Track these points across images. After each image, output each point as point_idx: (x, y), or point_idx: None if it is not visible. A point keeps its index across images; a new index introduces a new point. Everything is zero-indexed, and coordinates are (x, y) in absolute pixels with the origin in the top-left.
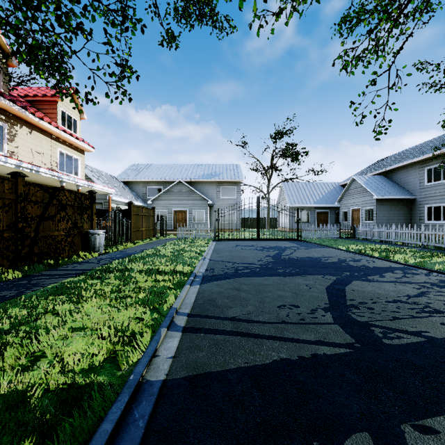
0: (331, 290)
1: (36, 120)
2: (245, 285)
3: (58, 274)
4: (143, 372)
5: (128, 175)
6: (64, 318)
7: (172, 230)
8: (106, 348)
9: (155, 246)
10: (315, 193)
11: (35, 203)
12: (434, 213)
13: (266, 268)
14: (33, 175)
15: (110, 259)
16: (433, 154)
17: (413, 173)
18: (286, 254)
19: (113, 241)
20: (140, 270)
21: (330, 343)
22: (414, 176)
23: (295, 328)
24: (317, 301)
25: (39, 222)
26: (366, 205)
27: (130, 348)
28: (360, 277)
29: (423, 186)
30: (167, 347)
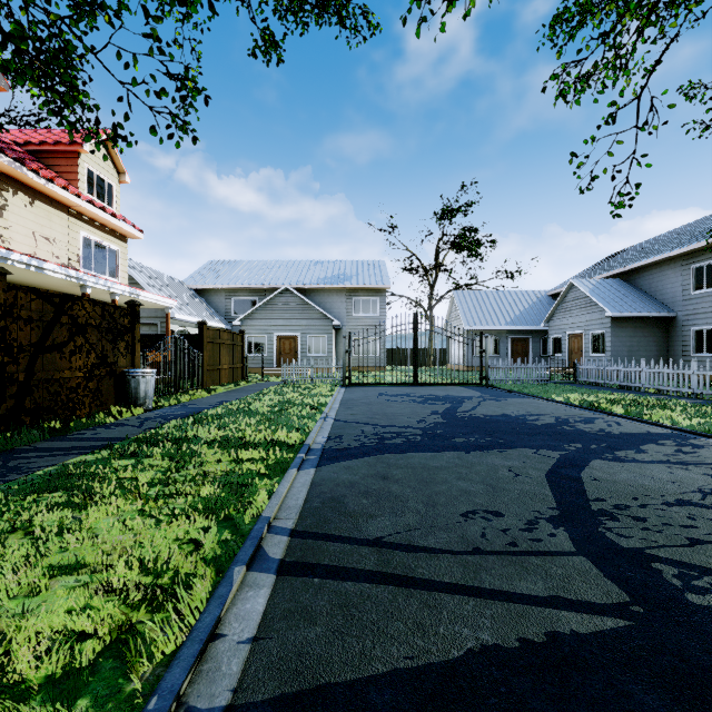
0: (556, 480)
1: (41, 183)
2: (397, 469)
3: (63, 447)
4: (182, 686)
5: (202, 279)
6: (45, 542)
7: (274, 368)
8: (107, 624)
9: (243, 396)
10: (507, 308)
11: (28, 321)
12: (707, 341)
13: (433, 436)
14: (33, 275)
15: (162, 419)
16: (708, 241)
17: (671, 274)
18: (465, 409)
19: (172, 387)
20: (211, 439)
21: (580, 604)
22: (674, 279)
23: (501, 565)
24: (534, 502)
25: (34, 355)
26: (594, 327)
27: (165, 615)
28: (602, 452)
29: (689, 296)
30: (242, 612)
